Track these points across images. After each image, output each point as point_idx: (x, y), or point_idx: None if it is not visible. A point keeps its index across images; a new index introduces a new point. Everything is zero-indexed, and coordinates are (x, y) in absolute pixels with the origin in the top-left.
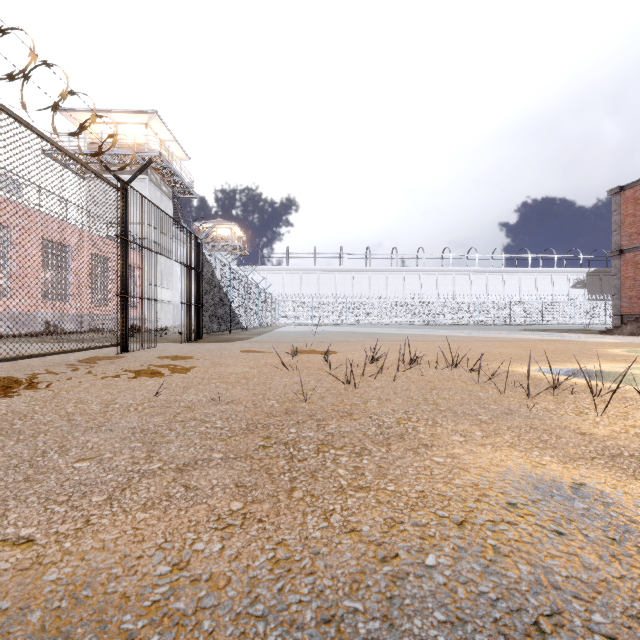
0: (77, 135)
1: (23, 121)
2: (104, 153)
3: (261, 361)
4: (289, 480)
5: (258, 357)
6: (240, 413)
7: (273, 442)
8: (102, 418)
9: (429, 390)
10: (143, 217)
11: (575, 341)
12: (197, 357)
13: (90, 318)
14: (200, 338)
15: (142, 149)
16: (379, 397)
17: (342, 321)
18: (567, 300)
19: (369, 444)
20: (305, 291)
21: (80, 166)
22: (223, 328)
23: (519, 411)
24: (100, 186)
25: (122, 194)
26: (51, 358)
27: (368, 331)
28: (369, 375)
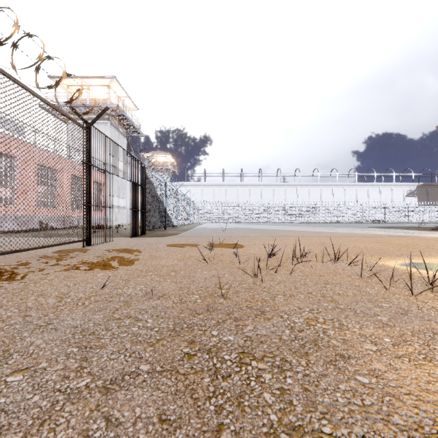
0: (52, 88)
1: (11, 77)
2: (80, 106)
3: (186, 254)
4: (215, 411)
5: (184, 250)
6: (168, 310)
7: (197, 348)
8: (52, 314)
9: (323, 285)
10: (106, 149)
11: (417, 237)
12: (140, 250)
13: (70, 219)
14: (144, 234)
15: (105, 103)
16: (283, 292)
17: (242, 220)
18: (402, 205)
19: (287, 353)
20: (217, 199)
21: (55, 111)
22: (160, 226)
23: (411, 311)
24: (70, 126)
25: (87, 132)
26: (35, 250)
27: (261, 228)
28: (270, 268)
